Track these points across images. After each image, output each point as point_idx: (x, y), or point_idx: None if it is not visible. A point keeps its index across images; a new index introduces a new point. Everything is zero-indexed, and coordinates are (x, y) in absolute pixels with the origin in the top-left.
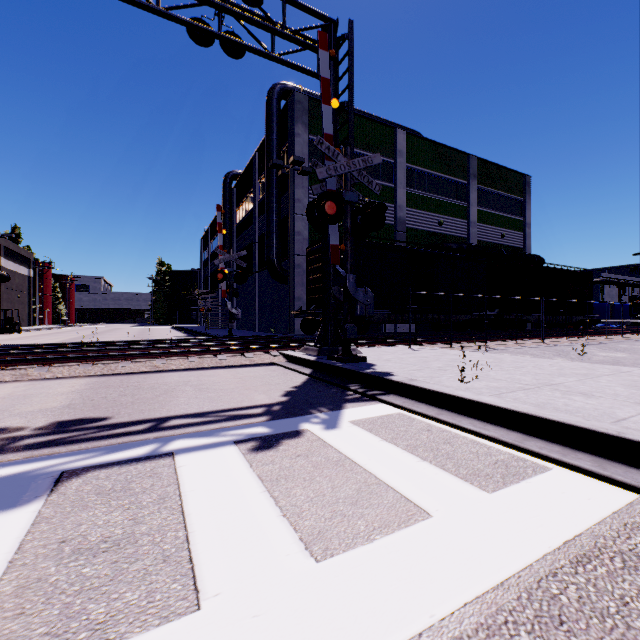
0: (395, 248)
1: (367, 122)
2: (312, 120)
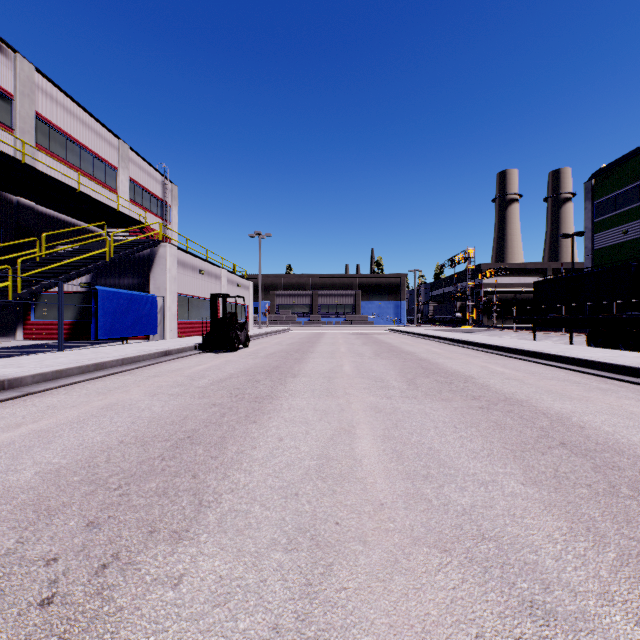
0: (557, 279)
1: (637, 158)
2: (596, 191)
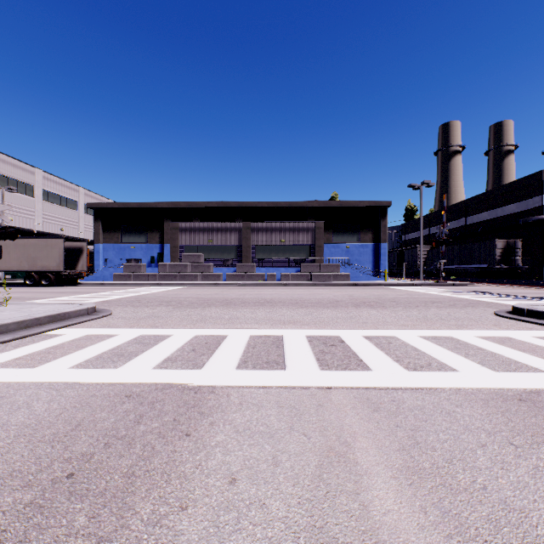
0: None
1: None
2: None
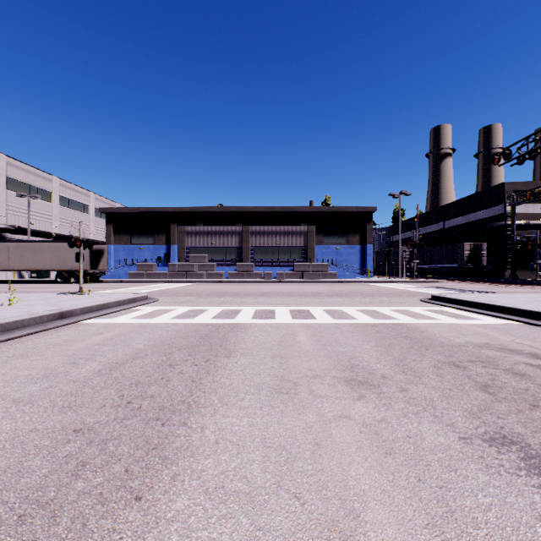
0: None
1: None
2: None
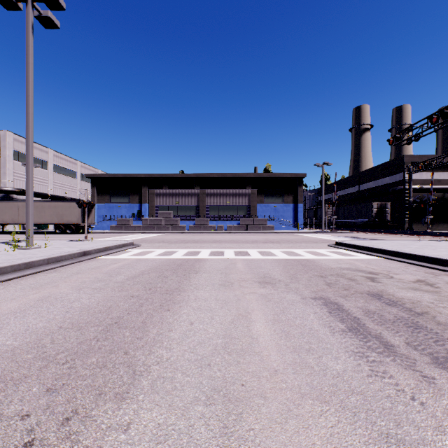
0: None
1: None
2: None
